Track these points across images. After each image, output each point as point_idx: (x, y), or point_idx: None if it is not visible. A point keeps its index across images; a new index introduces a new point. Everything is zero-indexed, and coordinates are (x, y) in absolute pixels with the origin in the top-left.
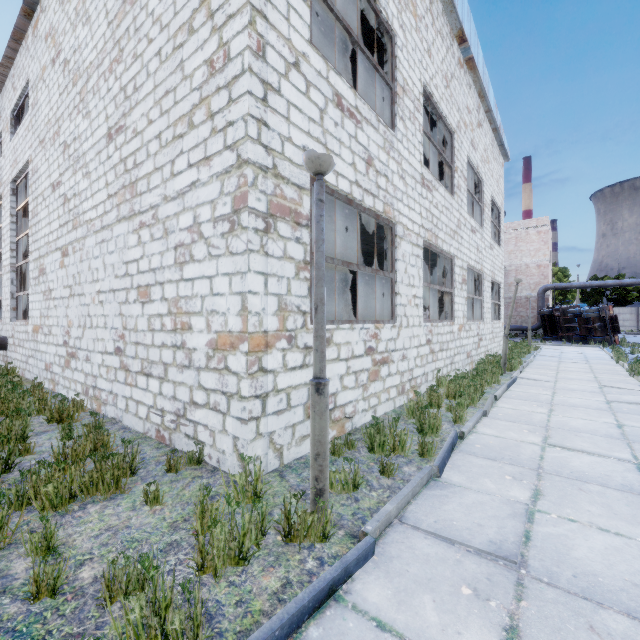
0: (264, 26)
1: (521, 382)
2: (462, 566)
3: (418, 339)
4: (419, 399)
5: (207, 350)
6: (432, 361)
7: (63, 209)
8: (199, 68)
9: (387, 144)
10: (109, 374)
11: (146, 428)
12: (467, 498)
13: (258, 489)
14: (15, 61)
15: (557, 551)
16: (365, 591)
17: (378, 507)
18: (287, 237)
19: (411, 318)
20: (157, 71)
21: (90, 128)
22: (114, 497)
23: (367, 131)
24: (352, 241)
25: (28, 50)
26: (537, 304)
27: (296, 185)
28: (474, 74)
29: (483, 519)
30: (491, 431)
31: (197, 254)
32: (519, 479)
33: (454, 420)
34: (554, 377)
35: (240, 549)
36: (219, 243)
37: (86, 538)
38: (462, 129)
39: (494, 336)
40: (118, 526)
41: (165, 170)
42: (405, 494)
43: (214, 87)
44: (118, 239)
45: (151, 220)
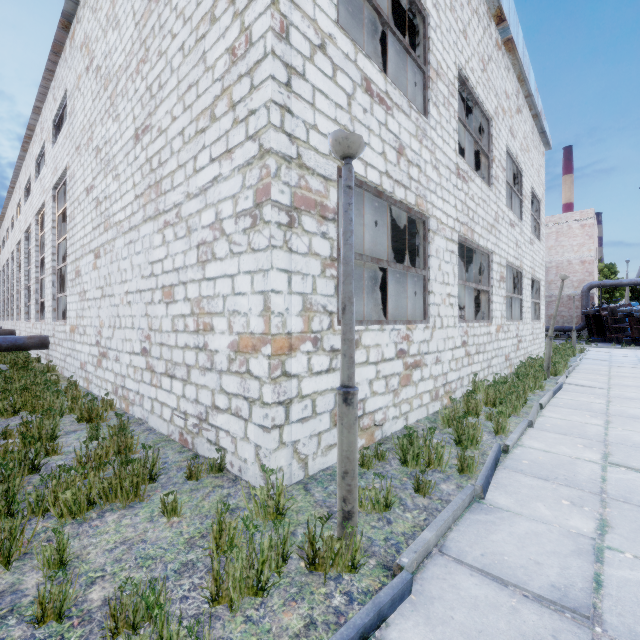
0: (287, 6)
1: (568, 388)
2: (519, 616)
3: (453, 341)
4: (455, 406)
5: (229, 352)
6: (468, 364)
7: (96, 212)
8: (221, 57)
9: (419, 132)
10: (136, 374)
11: (170, 430)
12: (518, 527)
13: (280, 505)
14: (55, 73)
15: (639, 604)
16: None
17: (414, 532)
18: (312, 232)
19: (445, 318)
20: (180, 66)
21: (119, 131)
22: (133, 505)
23: (398, 118)
24: (381, 238)
25: (66, 61)
26: (581, 303)
27: (322, 176)
28: (513, 56)
29: (540, 555)
30: (539, 445)
31: (219, 252)
32: (579, 505)
33: (495, 431)
34: (606, 383)
35: (258, 578)
36: (241, 240)
37: (100, 551)
38: (500, 115)
39: (534, 337)
40: (134, 539)
41: (188, 167)
42: (445, 519)
43: (236, 75)
44: (144, 239)
45: (175, 219)
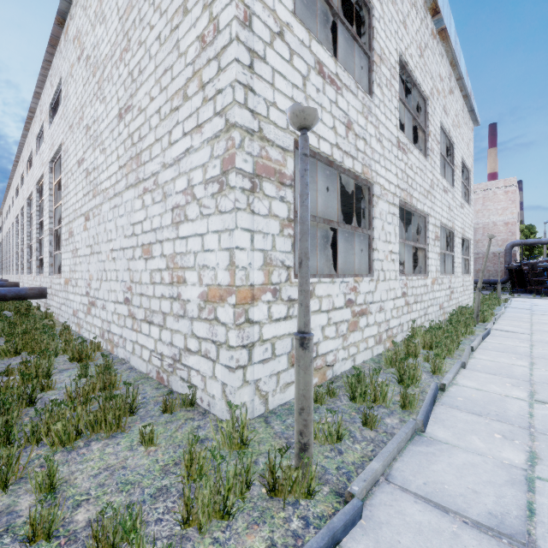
0: None
1: (495, 333)
2: (460, 541)
3: (394, 292)
4: (397, 349)
5: (199, 302)
6: (407, 312)
7: (86, 181)
8: (192, 44)
9: (365, 109)
10: (120, 321)
11: (148, 369)
12: (456, 458)
13: (244, 436)
14: (52, 63)
15: None
16: None
17: (362, 462)
18: (272, 196)
19: (388, 272)
20: (157, 53)
21: (105, 111)
22: (115, 435)
23: (347, 97)
24: (331, 203)
25: (61, 53)
26: (505, 259)
27: (280, 147)
28: (446, 44)
29: (477, 484)
30: (472, 383)
31: (190, 214)
32: (510, 438)
33: (433, 371)
34: (529, 329)
35: (225, 503)
36: (209, 203)
37: (86, 477)
38: (435, 96)
39: (464, 289)
40: (115, 466)
41: (164, 140)
42: (391, 451)
43: (205, 60)
44: (127, 204)
45: (152, 186)
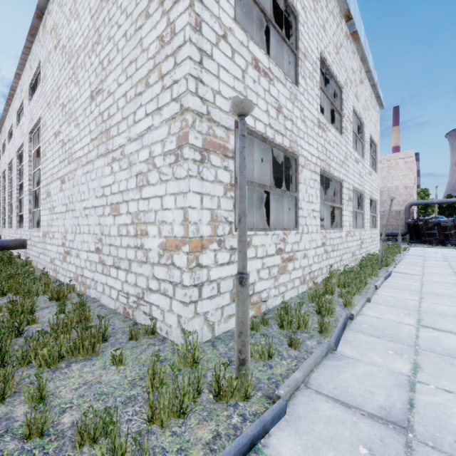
0: (200, 8)
1: (395, 275)
2: (358, 428)
3: (315, 242)
4: (317, 288)
5: (159, 250)
6: (326, 259)
7: (62, 150)
8: (153, 43)
9: (292, 96)
10: (91, 266)
11: (116, 306)
12: (359, 369)
13: (195, 356)
14: (31, 50)
15: (438, 418)
16: (279, 446)
17: (288, 373)
18: (217, 166)
19: (310, 226)
20: (124, 48)
21: (79, 92)
22: (91, 358)
23: (277, 86)
24: (265, 170)
25: (39, 41)
26: (404, 216)
27: (224, 127)
28: (357, 44)
29: (373, 387)
30: (374, 314)
31: (152, 179)
32: (400, 354)
33: (344, 304)
34: (421, 271)
35: (181, 405)
36: (167, 171)
37: (69, 390)
38: (348, 85)
39: (372, 240)
40: (92, 381)
41: (129, 119)
42: (309, 364)
43: (164, 56)
44: (97, 170)
45: (120, 156)
